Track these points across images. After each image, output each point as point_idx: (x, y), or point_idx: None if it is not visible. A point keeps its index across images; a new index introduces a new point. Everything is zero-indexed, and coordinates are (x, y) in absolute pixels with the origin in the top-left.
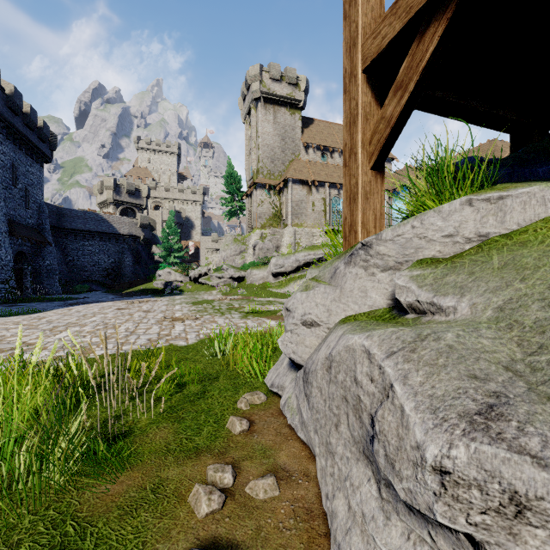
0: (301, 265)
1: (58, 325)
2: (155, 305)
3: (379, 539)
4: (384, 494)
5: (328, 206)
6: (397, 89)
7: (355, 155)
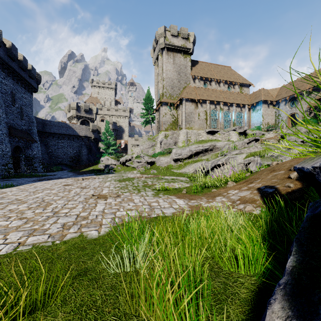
0: (193, 154)
1: (4, 202)
2: (92, 182)
3: None
4: None
5: (208, 116)
6: None
7: None
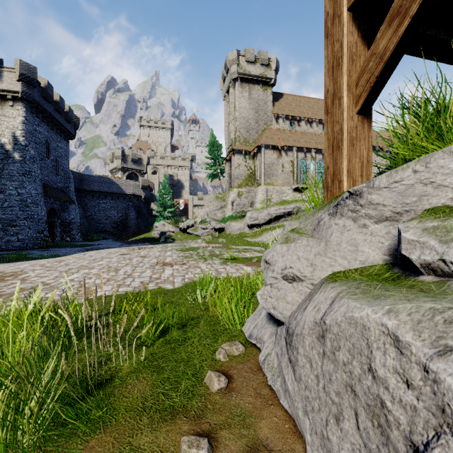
0: (272, 218)
1: (72, 267)
2: (150, 251)
3: None
4: None
5: (296, 167)
6: (393, 18)
7: (339, 100)
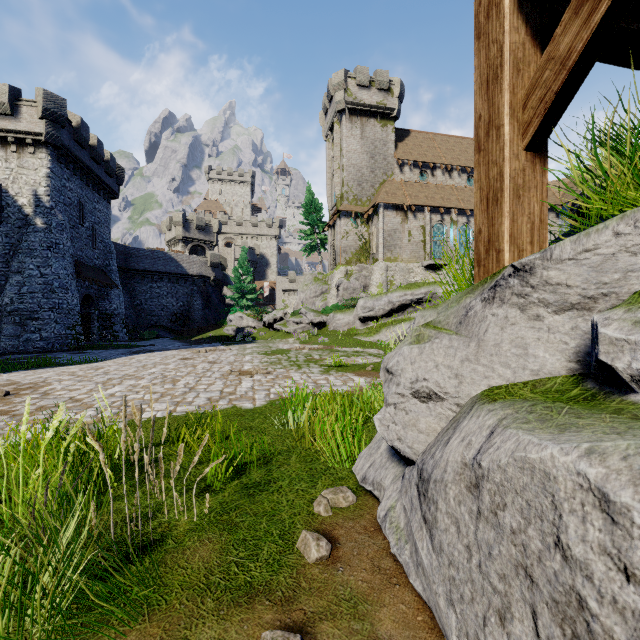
0: (395, 308)
1: (113, 377)
2: (222, 355)
3: None
4: None
5: (429, 235)
6: (582, 2)
7: (497, 130)
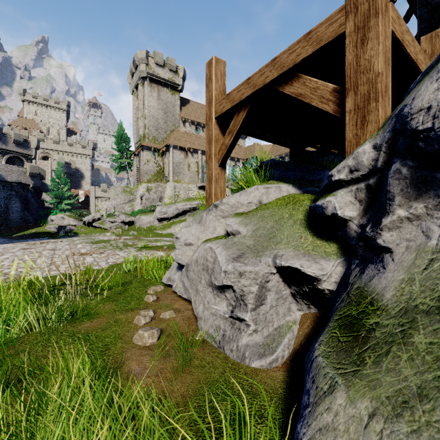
0: (180, 213)
1: None
2: (57, 245)
3: (212, 305)
4: (215, 293)
5: (200, 168)
6: (229, 133)
7: (211, 159)
